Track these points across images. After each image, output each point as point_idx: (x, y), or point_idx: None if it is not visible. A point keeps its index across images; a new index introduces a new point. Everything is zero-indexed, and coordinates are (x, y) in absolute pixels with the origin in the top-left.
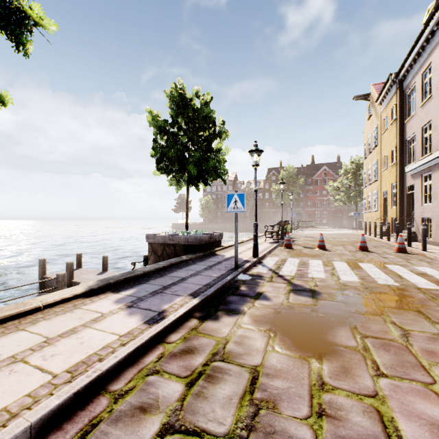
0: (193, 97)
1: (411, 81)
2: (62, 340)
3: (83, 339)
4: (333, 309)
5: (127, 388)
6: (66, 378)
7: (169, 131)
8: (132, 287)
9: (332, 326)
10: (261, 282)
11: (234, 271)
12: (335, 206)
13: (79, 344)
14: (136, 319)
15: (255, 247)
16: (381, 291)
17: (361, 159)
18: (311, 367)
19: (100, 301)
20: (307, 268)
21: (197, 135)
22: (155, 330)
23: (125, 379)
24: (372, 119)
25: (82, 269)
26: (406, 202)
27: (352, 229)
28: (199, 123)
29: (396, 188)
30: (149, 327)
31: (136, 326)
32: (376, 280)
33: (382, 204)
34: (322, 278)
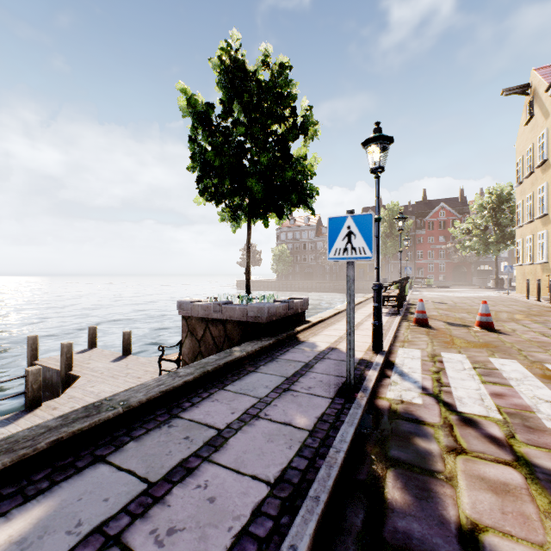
0: (257, 68)
1: None
2: None
3: None
4: None
5: None
6: None
7: (216, 125)
8: (50, 490)
9: None
10: (436, 456)
11: (349, 402)
12: (458, 257)
13: None
14: None
15: (377, 331)
16: None
17: (506, 188)
18: None
19: None
20: (511, 388)
21: (264, 130)
22: None
23: None
24: (535, 122)
25: (96, 350)
26: None
27: (492, 290)
28: (267, 108)
29: None
30: None
31: None
32: None
33: None
34: None
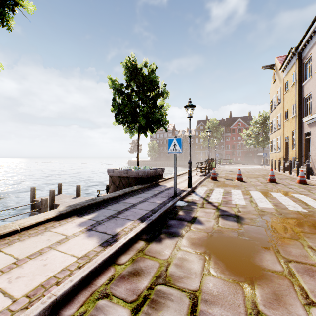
0: (142, 66)
1: (307, 53)
2: (29, 262)
3: (46, 261)
4: (256, 233)
5: (79, 313)
6: (24, 303)
7: (124, 92)
8: (93, 212)
9: (257, 249)
10: (195, 208)
11: (174, 198)
12: (247, 148)
13: (42, 266)
14: (93, 241)
15: (189, 179)
16: (293, 216)
17: (267, 113)
18: (244, 293)
19: (67, 224)
20: (230, 196)
21: (145, 95)
22: (107, 253)
23: (77, 303)
24: (276, 83)
25: (62, 194)
26: (303, 144)
27: (261, 165)
28: (146, 86)
29: (295, 134)
30: (103, 250)
31: (92, 249)
32: (287, 207)
33: (284, 146)
34: (243, 205)
